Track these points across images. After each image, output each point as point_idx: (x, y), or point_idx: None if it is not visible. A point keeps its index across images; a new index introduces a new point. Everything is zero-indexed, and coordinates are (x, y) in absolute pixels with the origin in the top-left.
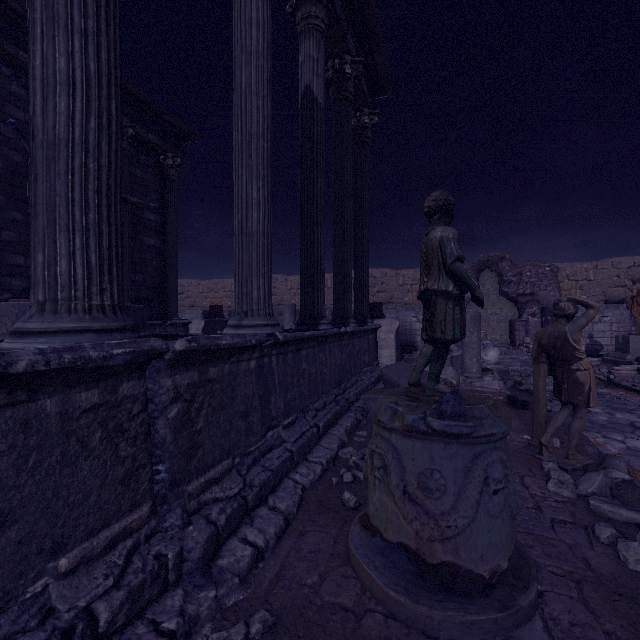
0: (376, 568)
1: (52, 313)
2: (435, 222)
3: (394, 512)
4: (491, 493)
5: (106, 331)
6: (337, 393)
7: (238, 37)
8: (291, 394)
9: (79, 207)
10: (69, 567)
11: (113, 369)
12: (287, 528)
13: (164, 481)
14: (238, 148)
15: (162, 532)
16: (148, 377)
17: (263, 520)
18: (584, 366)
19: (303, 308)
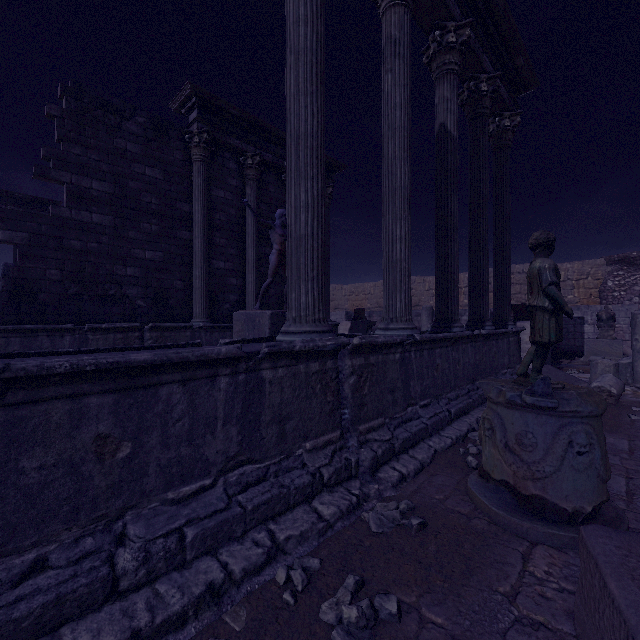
0: (485, 496)
1: (299, 323)
2: (537, 255)
3: (498, 459)
4: (575, 453)
5: (322, 332)
6: (470, 389)
7: (386, 119)
8: (426, 382)
9: (310, 268)
10: (310, 448)
11: (324, 353)
12: (422, 470)
13: (348, 419)
14: (386, 199)
15: (347, 448)
16: (339, 359)
17: (405, 461)
18: None
19: (438, 313)
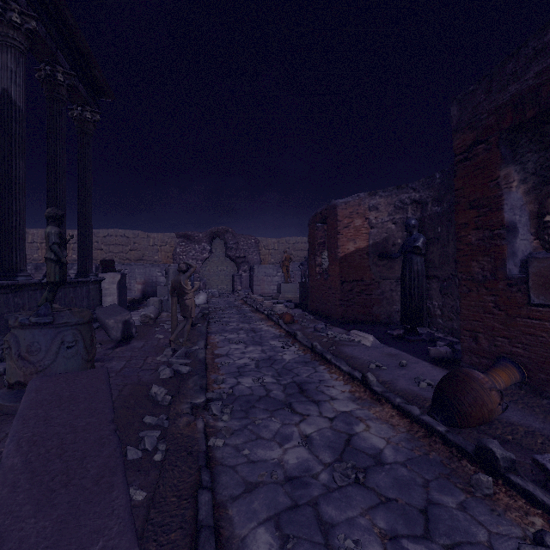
0: (4, 399)
1: None
2: (50, 223)
3: (14, 368)
4: (66, 348)
5: None
6: None
7: None
8: None
9: None
10: None
11: None
12: None
13: None
14: None
15: None
16: None
17: None
18: (189, 297)
19: (1, 264)
